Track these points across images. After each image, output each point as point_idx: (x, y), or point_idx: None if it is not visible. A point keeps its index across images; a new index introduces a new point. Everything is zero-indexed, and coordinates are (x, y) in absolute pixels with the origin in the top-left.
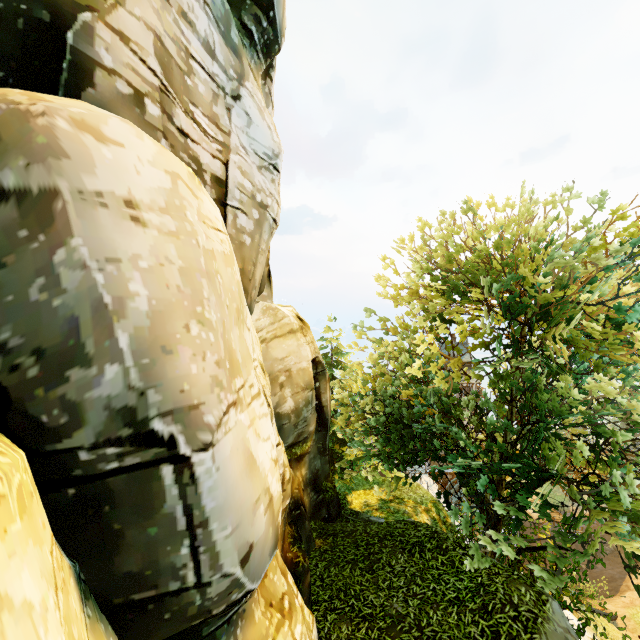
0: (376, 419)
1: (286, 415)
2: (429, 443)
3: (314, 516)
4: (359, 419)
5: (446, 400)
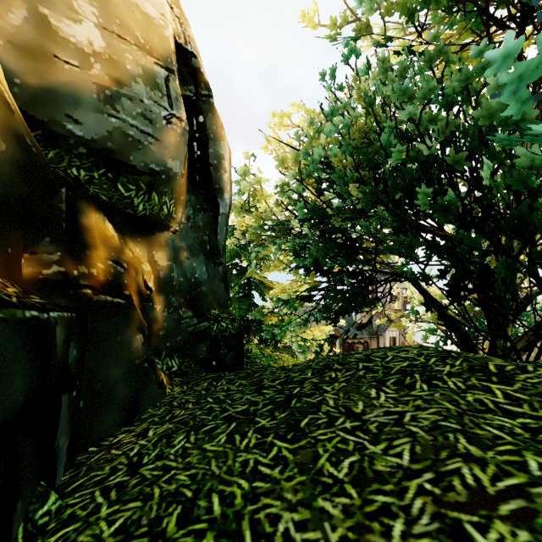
0: (306, 151)
1: (72, 47)
2: (404, 215)
3: (181, 352)
4: (279, 236)
5: (452, 90)
